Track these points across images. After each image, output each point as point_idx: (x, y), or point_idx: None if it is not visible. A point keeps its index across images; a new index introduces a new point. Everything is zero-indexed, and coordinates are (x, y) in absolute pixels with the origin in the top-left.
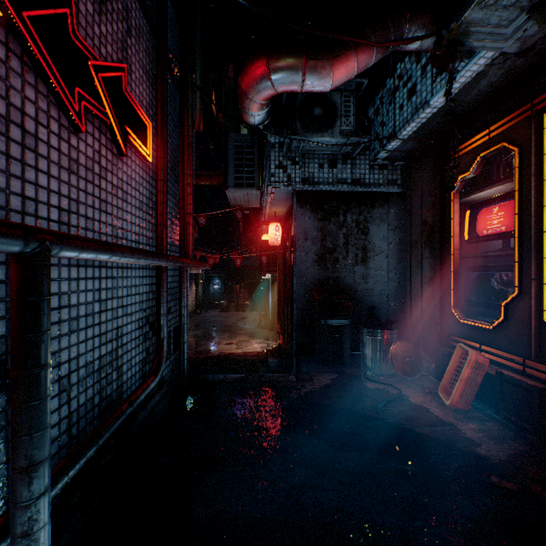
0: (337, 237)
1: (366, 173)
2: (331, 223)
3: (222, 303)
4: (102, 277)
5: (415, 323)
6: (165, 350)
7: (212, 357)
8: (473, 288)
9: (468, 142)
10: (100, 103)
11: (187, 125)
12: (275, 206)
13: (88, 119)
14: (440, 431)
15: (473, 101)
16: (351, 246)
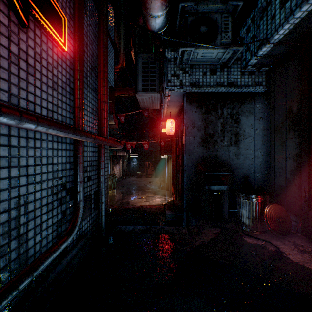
0: (216, 125)
1: (238, 78)
2: (211, 116)
3: (137, 173)
4: None
5: (279, 189)
6: (80, 211)
7: (128, 208)
8: None
9: None
10: None
11: (102, 32)
12: (171, 107)
13: None
14: None
15: None
16: (226, 132)
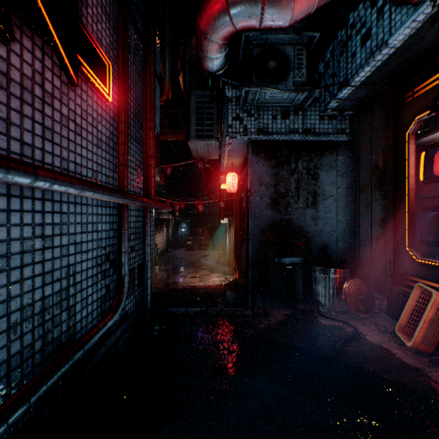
0: (289, 183)
1: (316, 123)
2: (283, 170)
3: (188, 243)
4: (46, 211)
5: (364, 262)
6: (125, 286)
7: (177, 289)
8: (429, 228)
9: (425, 82)
10: (40, 18)
11: (149, 73)
12: (232, 157)
13: (24, 33)
14: (408, 377)
15: (434, 38)
16: (301, 191)
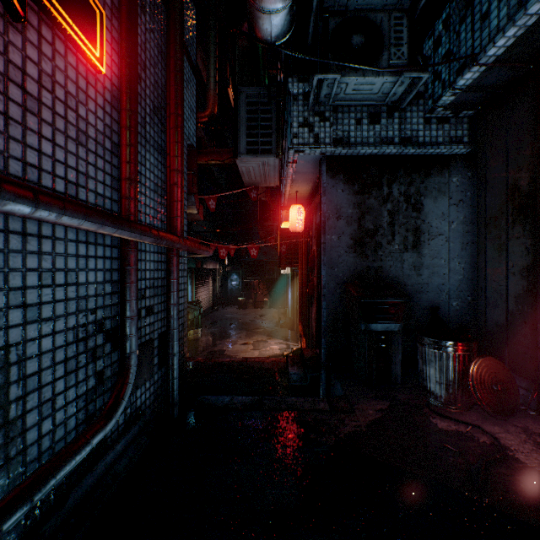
0: (379, 215)
1: (419, 129)
2: (371, 197)
3: (239, 299)
4: None
5: (495, 331)
6: (131, 372)
7: (223, 363)
8: None
9: None
10: None
11: (173, 42)
12: (298, 182)
13: None
14: None
15: None
16: (398, 227)
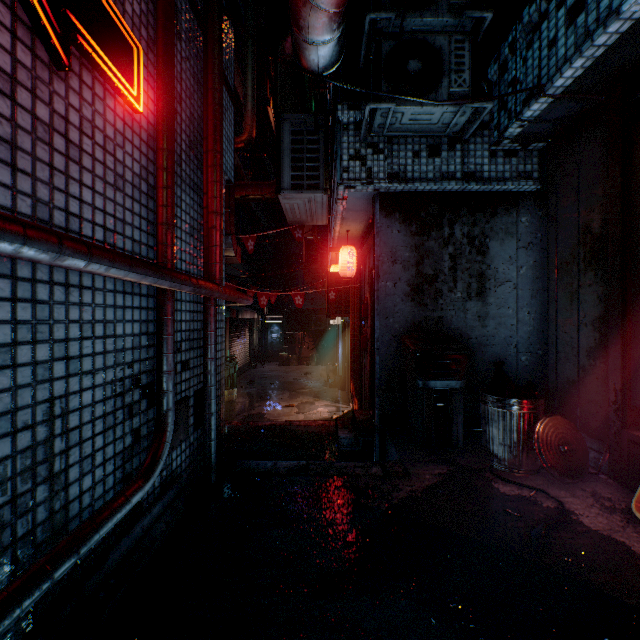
0: (440, 259)
1: (484, 163)
2: (431, 239)
3: (281, 355)
4: None
5: (566, 388)
6: (168, 431)
7: (263, 426)
8: None
9: None
10: None
11: (211, 73)
12: (349, 221)
13: None
14: None
15: None
16: (460, 273)
